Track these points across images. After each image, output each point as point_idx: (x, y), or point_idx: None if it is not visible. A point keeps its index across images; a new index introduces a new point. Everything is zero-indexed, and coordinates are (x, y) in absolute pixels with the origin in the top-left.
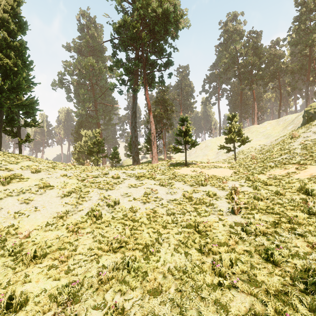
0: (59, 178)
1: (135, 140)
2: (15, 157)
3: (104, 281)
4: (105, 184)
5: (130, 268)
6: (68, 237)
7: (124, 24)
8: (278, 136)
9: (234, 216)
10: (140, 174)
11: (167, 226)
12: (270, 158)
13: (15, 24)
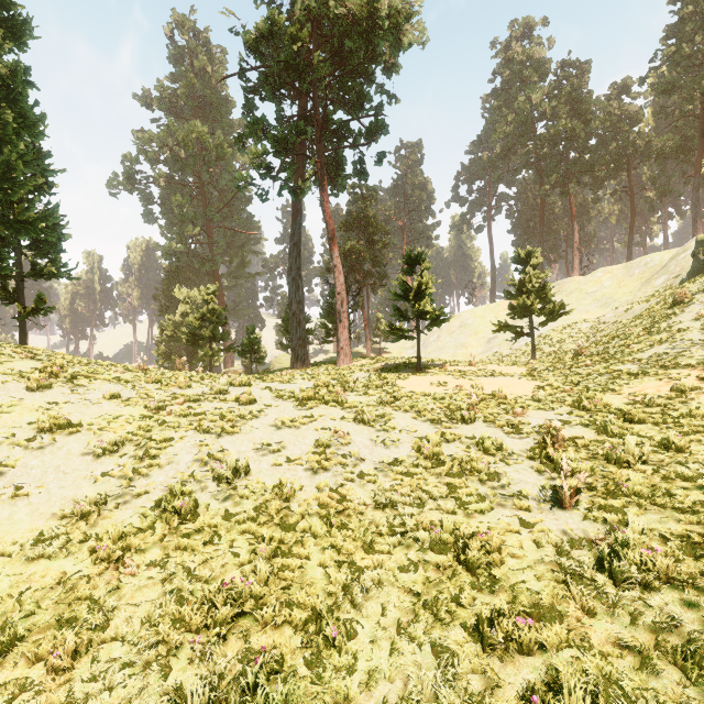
0: (99, 404)
1: (297, 310)
2: None
3: None
4: (216, 419)
5: None
6: (92, 579)
7: (271, 31)
8: (632, 301)
9: (561, 513)
10: (308, 393)
11: (375, 543)
12: (625, 353)
13: None
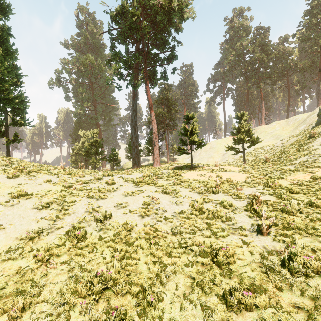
0: (41, 184)
1: (135, 141)
2: None
3: None
4: (96, 191)
5: None
6: (34, 270)
7: (123, 11)
8: (290, 137)
9: (262, 237)
10: (140, 179)
11: (172, 252)
12: (288, 160)
13: None
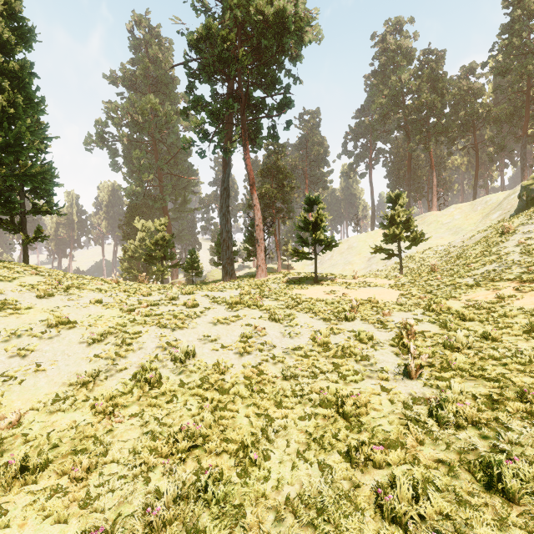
0: (87, 307)
1: (226, 237)
2: (10, 269)
3: (157, 528)
4: (171, 318)
5: (209, 498)
6: (94, 424)
7: (208, 34)
8: (475, 230)
9: (409, 382)
10: (235, 299)
11: (283, 402)
12: (466, 270)
13: (13, 32)
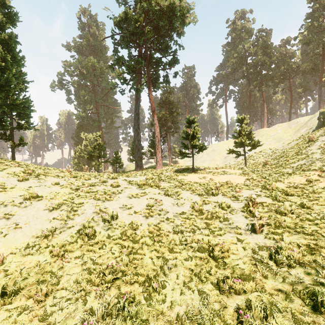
0: (50, 187)
1: (137, 144)
2: (2, 163)
3: None
4: (102, 194)
5: (125, 315)
6: (51, 263)
7: (126, 18)
8: (291, 140)
9: (255, 235)
10: (143, 182)
11: (174, 248)
12: (286, 164)
13: (4, 15)
